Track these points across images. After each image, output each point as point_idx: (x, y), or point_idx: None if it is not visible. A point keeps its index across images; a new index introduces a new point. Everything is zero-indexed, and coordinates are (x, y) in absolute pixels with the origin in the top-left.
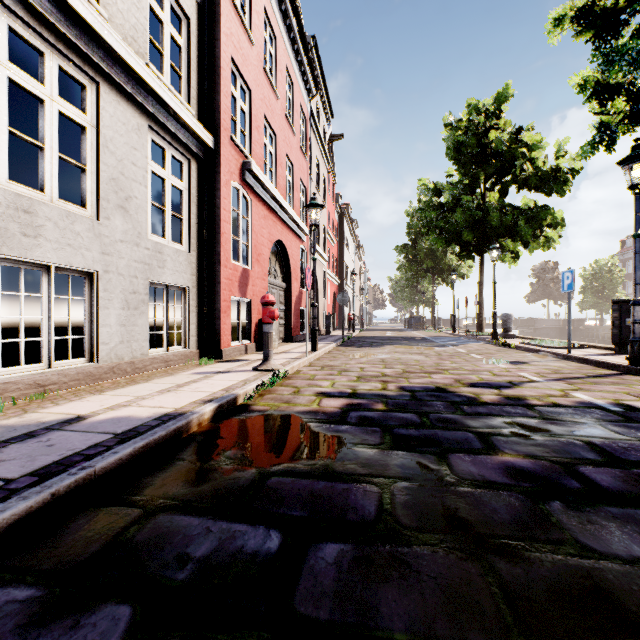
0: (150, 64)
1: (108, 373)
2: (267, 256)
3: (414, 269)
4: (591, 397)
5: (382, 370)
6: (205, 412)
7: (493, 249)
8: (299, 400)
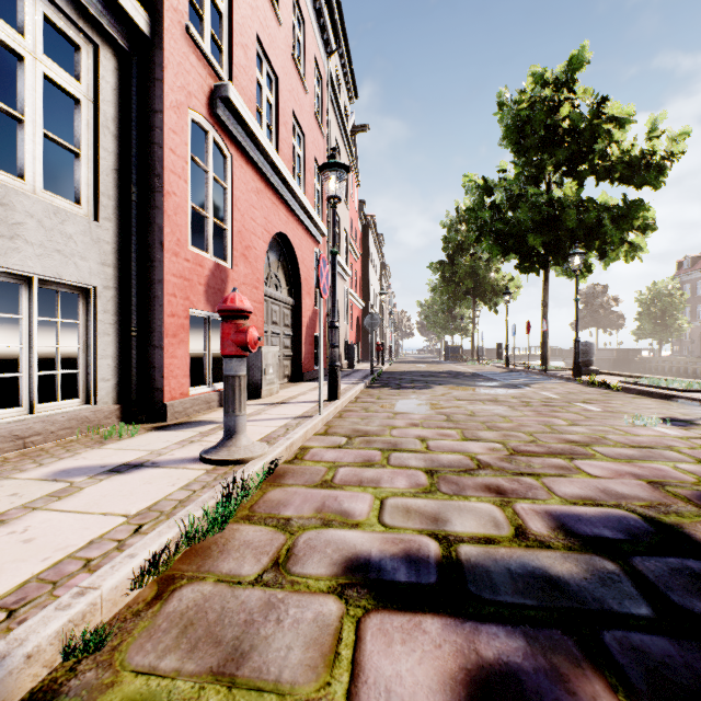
0: None
1: None
2: (262, 253)
3: (451, 290)
4: None
5: (465, 446)
6: None
7: (575, 254)
8: (280, 639)
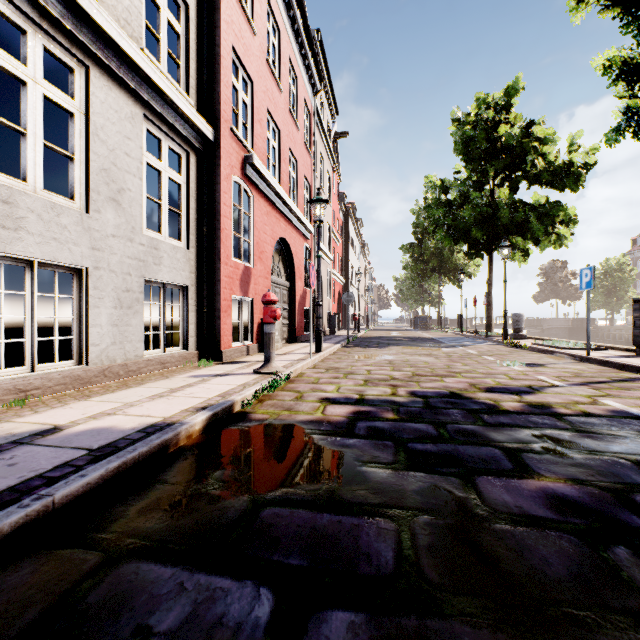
0: (145, 49)
1: (98, 376)
2: (270, 254)
3: (420, 268)
4: (624, 405)
5: (390, 373)
6: (196, 422)
7: (504, 246)
8: (302, 407)
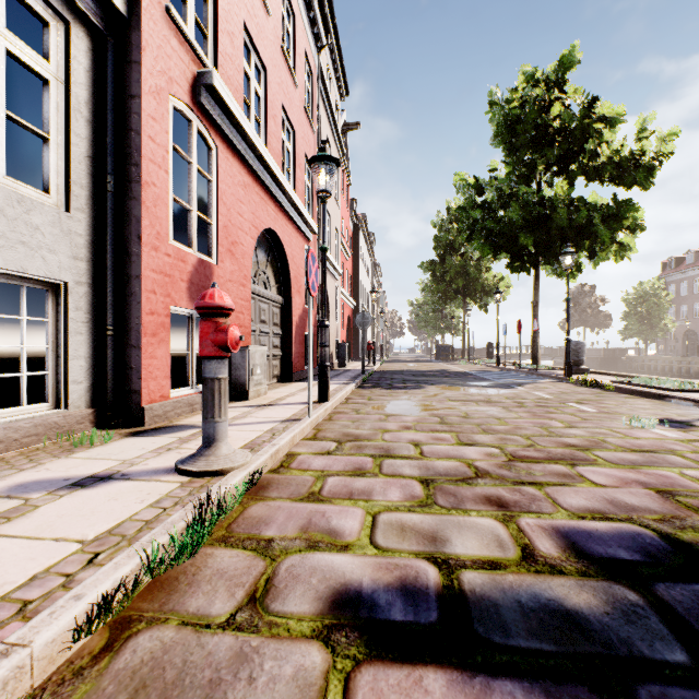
0: None
1: None
2: (249, 249)
3: (442, 290)
4: None
5: (461, 451)
6: None
7: (567, 253)
8: None
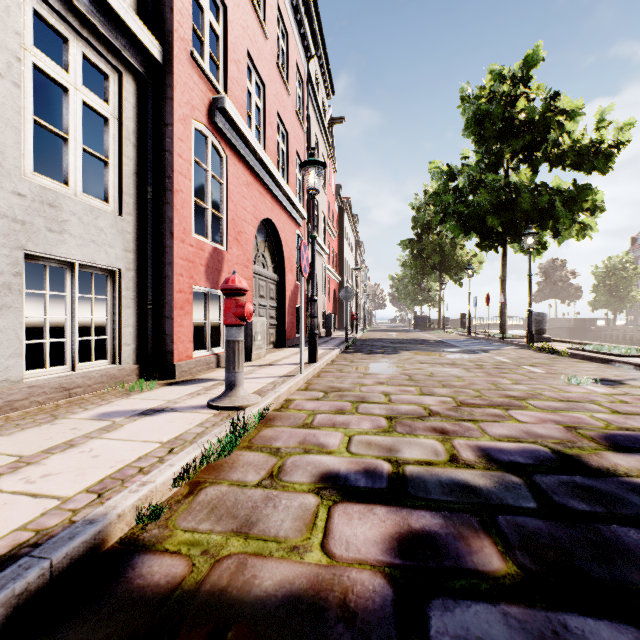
0: None
1: None
2: (251, 236)
3: (420, 265)
4: None
5: (421, 399)
6: None
7: (529, 234)
8: (276, 516)
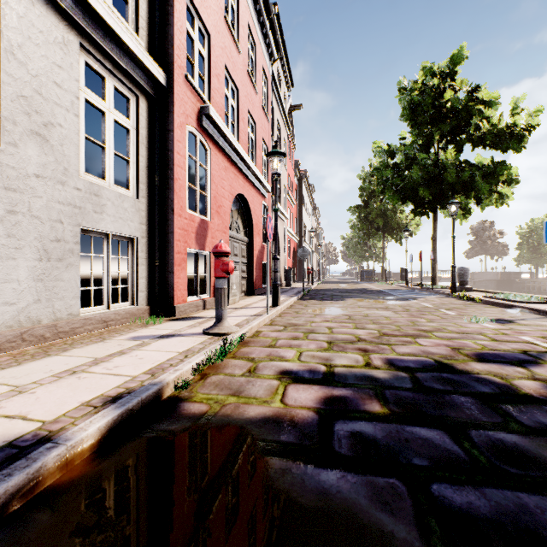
0: None
1: (13, 341)
2: (228, 209)
3: (366, 227)
4: None
5: (354, 331)
6: (84, 436)
7: (452, 203)
8: (254, 388)
